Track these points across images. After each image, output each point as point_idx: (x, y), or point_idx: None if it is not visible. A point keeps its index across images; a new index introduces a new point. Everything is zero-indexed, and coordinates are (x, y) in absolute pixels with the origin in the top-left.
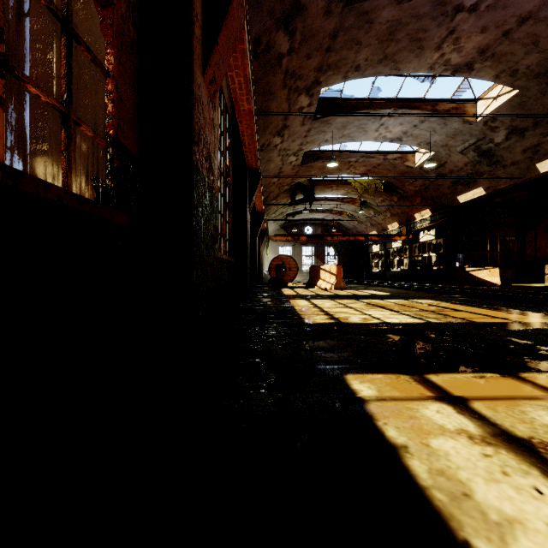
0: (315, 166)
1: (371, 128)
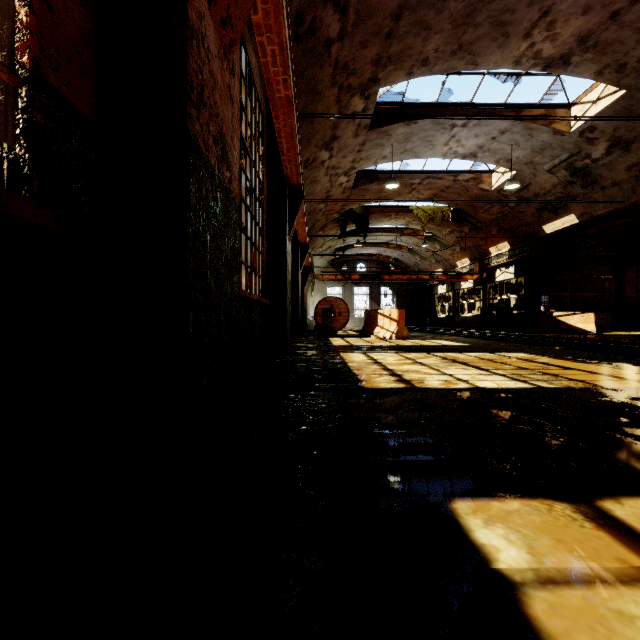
0: (370, 189)
1: (439, 142)
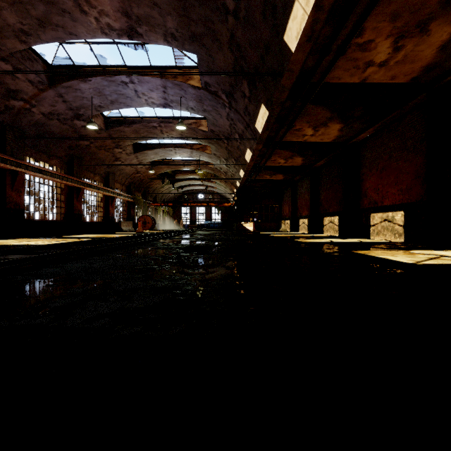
0: (162, 166)
1: (172, 153)
